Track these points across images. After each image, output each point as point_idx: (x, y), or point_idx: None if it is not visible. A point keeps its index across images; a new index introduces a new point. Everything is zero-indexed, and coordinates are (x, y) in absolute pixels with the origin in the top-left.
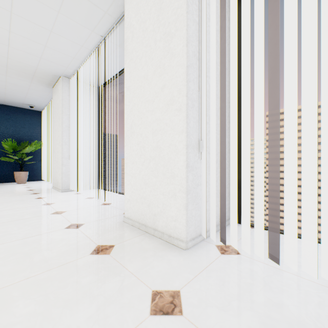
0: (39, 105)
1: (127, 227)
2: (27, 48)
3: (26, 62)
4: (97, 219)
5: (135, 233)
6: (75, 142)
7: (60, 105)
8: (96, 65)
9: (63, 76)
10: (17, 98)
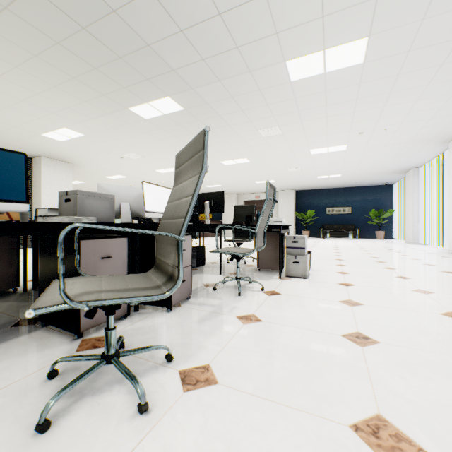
0: (391, 182)
1: (448, 253)
2: (393, 166)
3: (391, 169)
4: (433, 251)
5: (449, 254)
6: (422, 211)
7: (411, 187)
8: (438, 159)
9: (413, 168)
10: (377, 182)
